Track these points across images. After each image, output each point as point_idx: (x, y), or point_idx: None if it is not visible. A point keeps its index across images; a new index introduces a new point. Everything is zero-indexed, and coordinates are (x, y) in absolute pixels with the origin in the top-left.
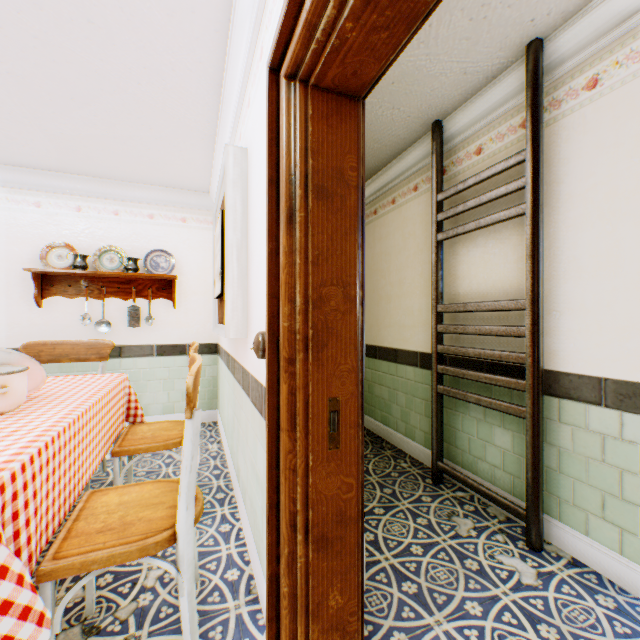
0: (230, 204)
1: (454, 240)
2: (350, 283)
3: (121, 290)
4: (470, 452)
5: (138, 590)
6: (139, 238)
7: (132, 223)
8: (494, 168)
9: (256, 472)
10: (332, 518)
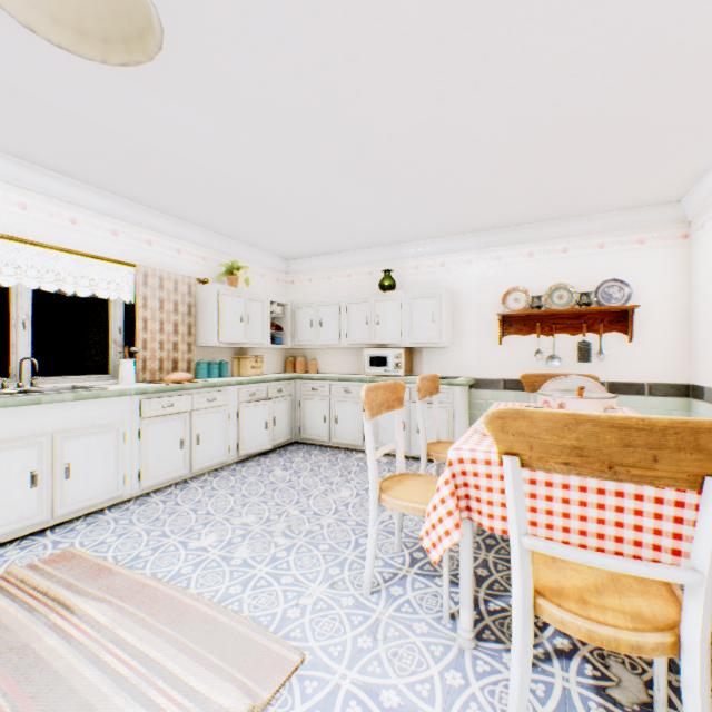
0: None
1: None
2: None
3: (568, 326)
4: None
5: None
6: (586, 271)
7: (579, 257)
8: None
9: None
10: None
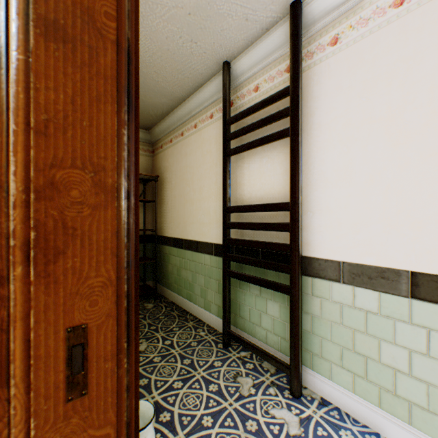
0: None
1: (239, 157)
2: (106, 167)
3: None
4: (250, 320)
5: None
6: None
7: None
8: (268, 99)
9: None
10: None
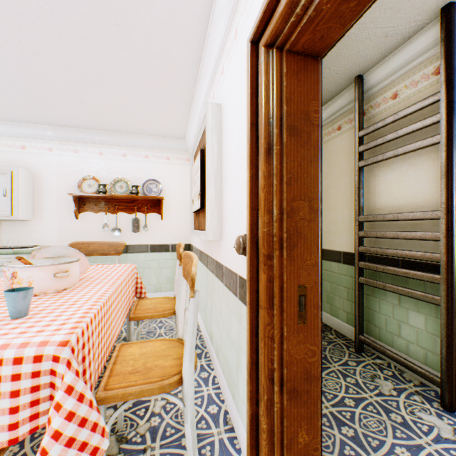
0: (209, 144)
1: (372, 166)
2: (313, 198)
3: (127, 207)
4: (387, 329)
5: (150, 414)
6: (139, 172)
7: (134, 162)
8: (410, 108)
9: (230, 337)
10: (300, 376)
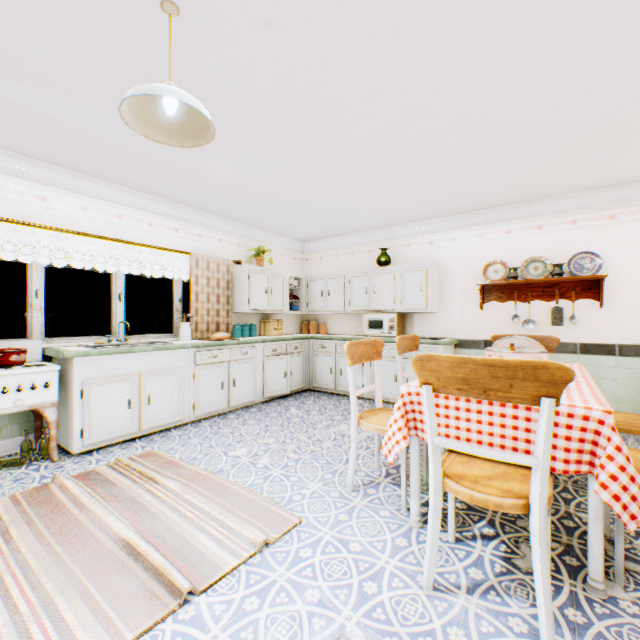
0: None
1: None
2: None
3: (543, 293)
4: None
5: None
6: (560, 245)
7: (553, 233)
8: None
9: None
10: None
